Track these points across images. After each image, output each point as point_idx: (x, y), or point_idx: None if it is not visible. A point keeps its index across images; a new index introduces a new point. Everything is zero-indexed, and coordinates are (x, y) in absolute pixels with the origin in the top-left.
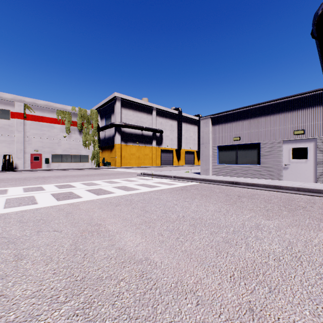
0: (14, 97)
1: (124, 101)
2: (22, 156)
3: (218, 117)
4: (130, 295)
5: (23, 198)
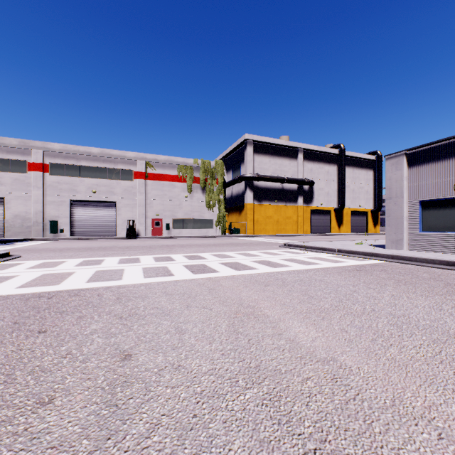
0: (137, 155)
1: (257, 145)
2: (144, 221)
3: (421, 153)
4: (327, 400)
5: (157, 268)
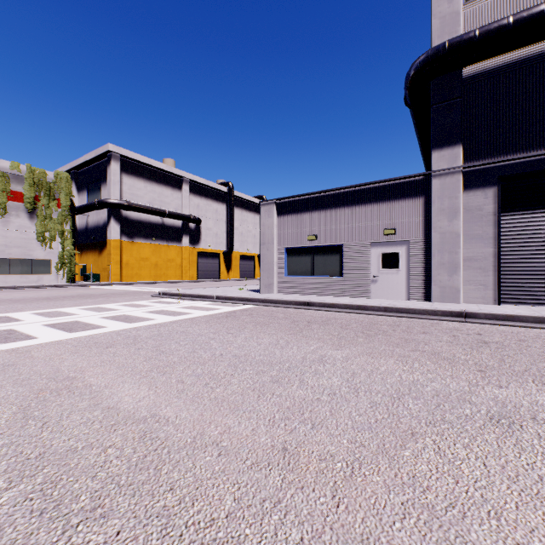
0: None
1: (127, 162)
2: None
3: (287, 204)
4: (123, 462)
5: None
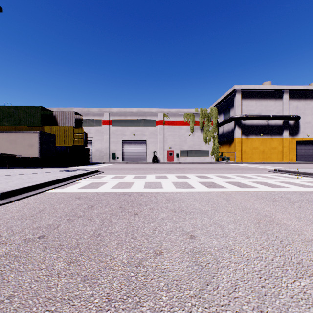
0: (158, 109)
1: (244, 92)
2: (162, 152)
3: None
4: None
5: (181, 182)
